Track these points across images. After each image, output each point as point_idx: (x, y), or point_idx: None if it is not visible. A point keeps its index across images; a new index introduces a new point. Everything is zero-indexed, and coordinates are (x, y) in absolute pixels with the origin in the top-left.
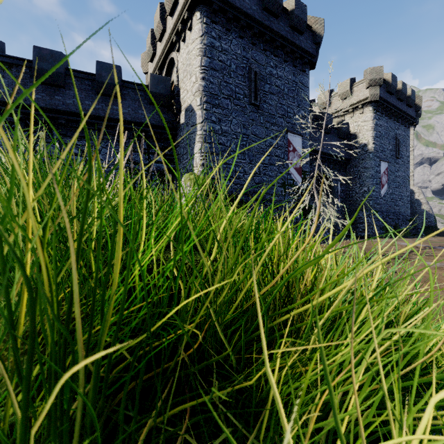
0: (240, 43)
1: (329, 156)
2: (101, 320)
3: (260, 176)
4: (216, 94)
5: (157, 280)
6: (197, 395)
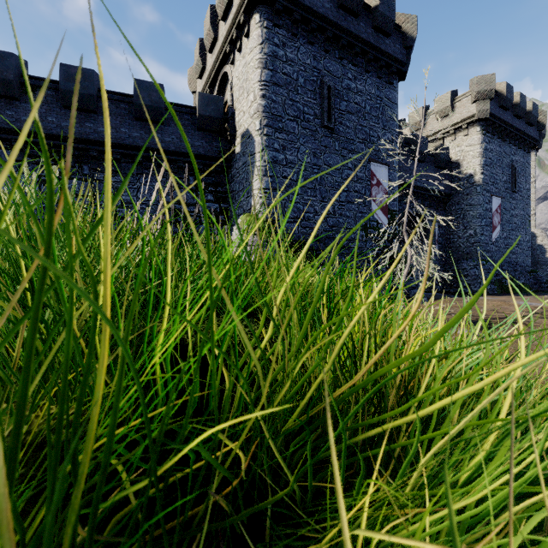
0: (309, 50)
1: (424, 191)
2: (74, 465)
3: (335, 217)
4: (280, 115)
5: (192, 364)
6: (243, 541)
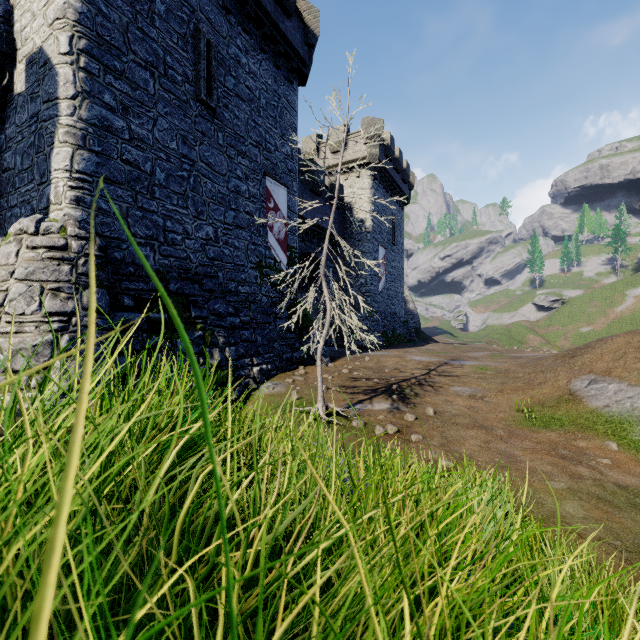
0: None
1: (320, 229)
2: None
3: (218, 246)
4: (117, 45)
5: None
6: None
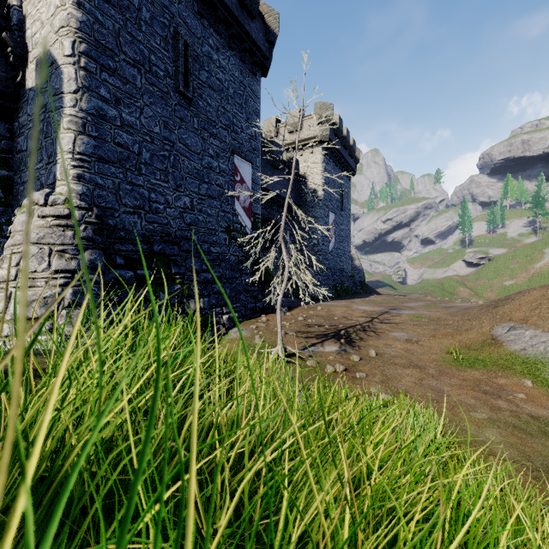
0: None
1: (279, 198)
2: None
3: (193, 213)
4: (111, 48)
5: None
6: None
